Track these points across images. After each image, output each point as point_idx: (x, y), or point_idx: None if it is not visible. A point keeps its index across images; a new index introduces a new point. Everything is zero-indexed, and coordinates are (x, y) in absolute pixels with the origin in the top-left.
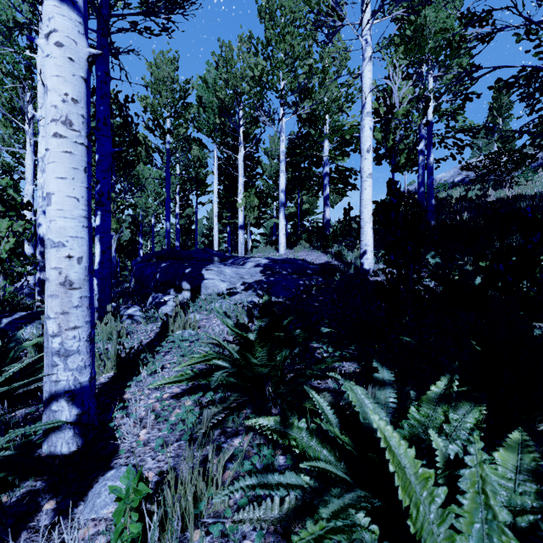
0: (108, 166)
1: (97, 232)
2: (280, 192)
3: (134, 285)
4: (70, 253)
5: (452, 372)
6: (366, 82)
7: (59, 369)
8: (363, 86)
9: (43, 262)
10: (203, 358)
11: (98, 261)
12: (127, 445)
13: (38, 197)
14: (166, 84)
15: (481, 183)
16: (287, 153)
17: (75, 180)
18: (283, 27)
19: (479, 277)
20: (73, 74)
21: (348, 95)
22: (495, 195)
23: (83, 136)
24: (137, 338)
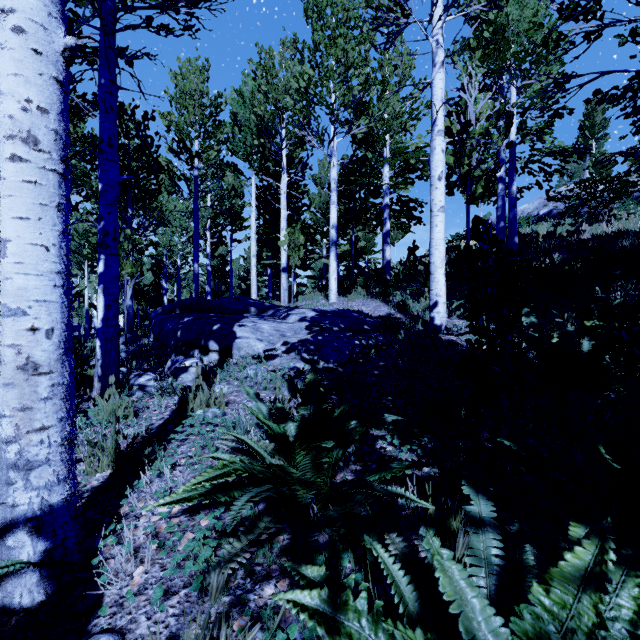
0: (114, 198)
1: (101, 282)
2: (331, 228)
3: (152, 342)
4: (35, 324)
5: (602, 534)
6: (437, 93)
7: (19, 487)
8: (433, 99)
9: None
10: (221, 470)
11: (102, 318)
12: (115, 593)
13: None
14: (194, 98)
15: (572, 217)
16: (339, 181)
17: (43, 221)
18: (335, 28)
19: (586, 341)
20: (39, 73)
21: (412, 111)
22: (590, 231)
23: (55, 159)
24: (147, 420)
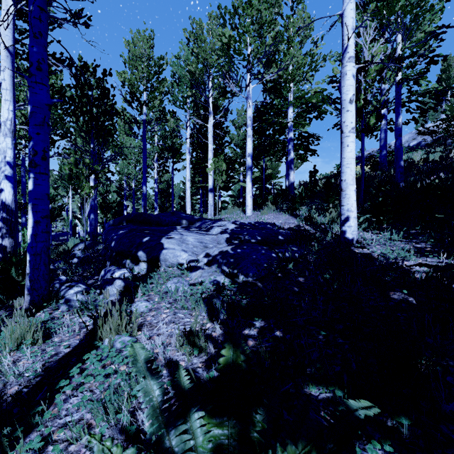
0: (42, 119)
1: (30, 199)
2: (247, 156)
3: (102, 249)
4: None
5: None
6: (348, 22)
7: None
8: (344, 28)
9: (5, 228)
10: None
11: (31, 234)
12: None
13: (0, 161)
14: (142, 60)
15: (440, 146)
16: (253, 121)
17: None
18: None
19: None
20: None
21: (312, 63)
22: None
23: None
24: (49, 351)
